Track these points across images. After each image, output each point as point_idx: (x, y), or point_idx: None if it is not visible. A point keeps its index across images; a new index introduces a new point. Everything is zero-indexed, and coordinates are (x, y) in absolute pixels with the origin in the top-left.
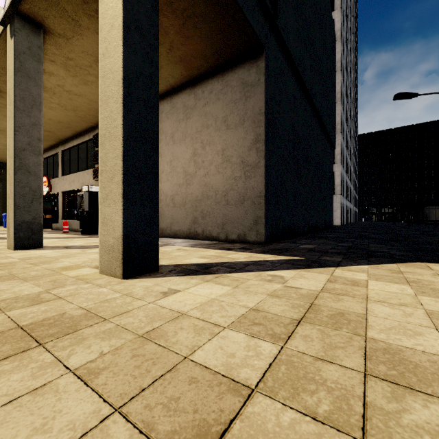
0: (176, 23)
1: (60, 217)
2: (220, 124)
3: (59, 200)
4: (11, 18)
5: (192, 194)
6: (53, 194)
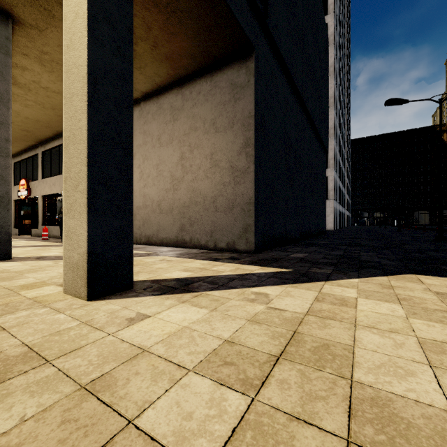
0: (160, 18)
1: (40, 222)
2: (209, 127)
3: (39, 205)
4: None
5: (179, 200)
6: (33, 198)
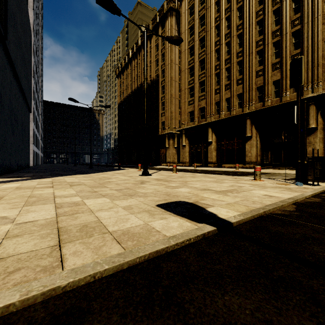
0: None
1: None
2: None
3: None
4: None
5: None
6: None
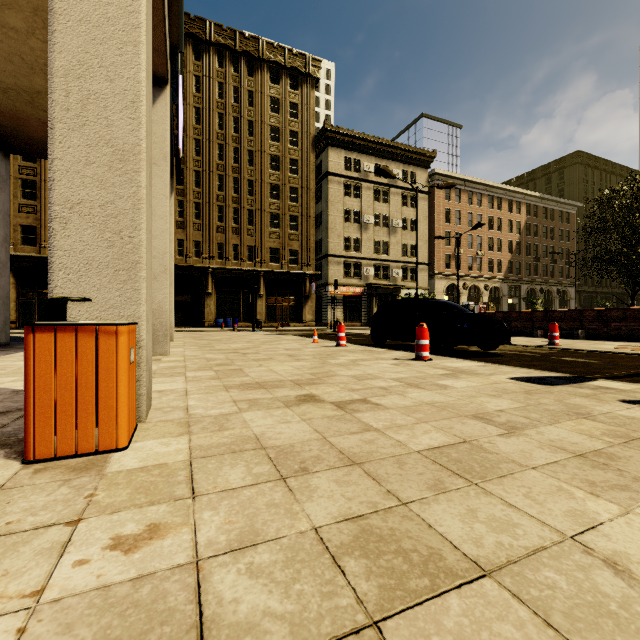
0: None
1: None
2: None
3: None
4: (174, 116)
5: None
6: None
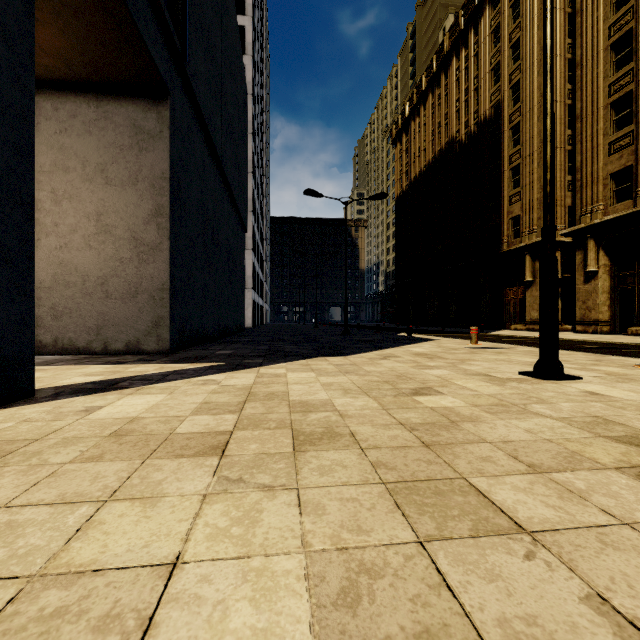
0: None
1: None
2: (93, 173)
3: None
4: None
5: None
6: None
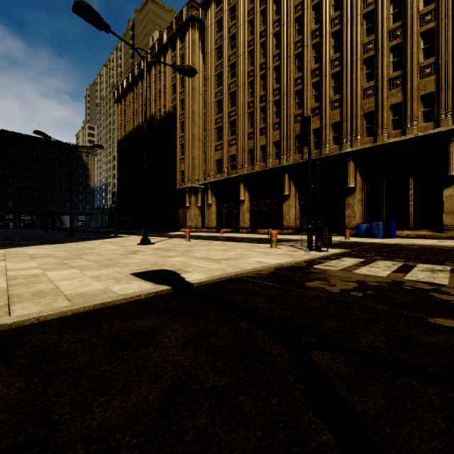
0: None
1: None
2: None
3: None
4: None
5: None
6: None
